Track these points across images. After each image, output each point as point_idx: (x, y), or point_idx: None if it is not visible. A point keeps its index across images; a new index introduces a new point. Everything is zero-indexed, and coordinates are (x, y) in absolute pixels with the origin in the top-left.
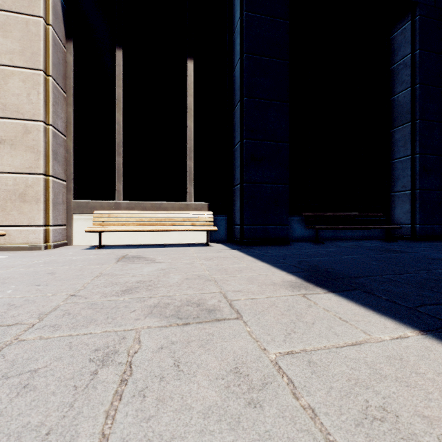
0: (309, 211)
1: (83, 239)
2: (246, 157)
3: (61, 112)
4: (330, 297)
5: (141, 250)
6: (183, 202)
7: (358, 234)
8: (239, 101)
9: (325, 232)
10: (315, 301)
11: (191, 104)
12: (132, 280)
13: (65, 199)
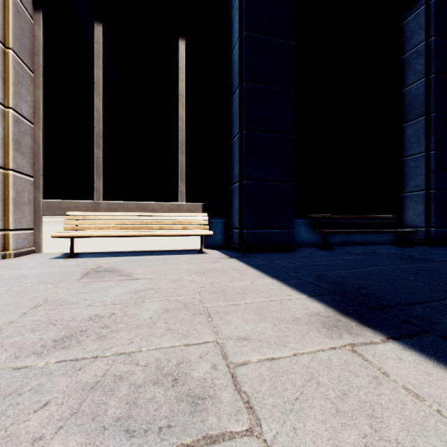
0: (314, 213)
1: (55, 245)
2: (246, 151)
3: (27, 94)
4: (398, 352)
5: (121, 259)
6: (174, 203)
7: (368, 238)
8: (238, 87)
9: (332, 236)
10: (379, 365)
11: (183, 90)
12: (83, 315)
13: (33, 198)
